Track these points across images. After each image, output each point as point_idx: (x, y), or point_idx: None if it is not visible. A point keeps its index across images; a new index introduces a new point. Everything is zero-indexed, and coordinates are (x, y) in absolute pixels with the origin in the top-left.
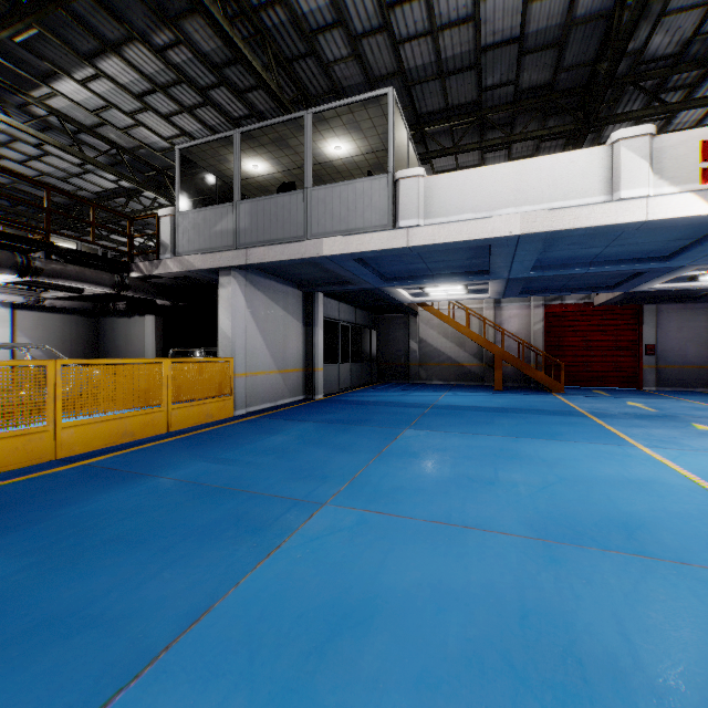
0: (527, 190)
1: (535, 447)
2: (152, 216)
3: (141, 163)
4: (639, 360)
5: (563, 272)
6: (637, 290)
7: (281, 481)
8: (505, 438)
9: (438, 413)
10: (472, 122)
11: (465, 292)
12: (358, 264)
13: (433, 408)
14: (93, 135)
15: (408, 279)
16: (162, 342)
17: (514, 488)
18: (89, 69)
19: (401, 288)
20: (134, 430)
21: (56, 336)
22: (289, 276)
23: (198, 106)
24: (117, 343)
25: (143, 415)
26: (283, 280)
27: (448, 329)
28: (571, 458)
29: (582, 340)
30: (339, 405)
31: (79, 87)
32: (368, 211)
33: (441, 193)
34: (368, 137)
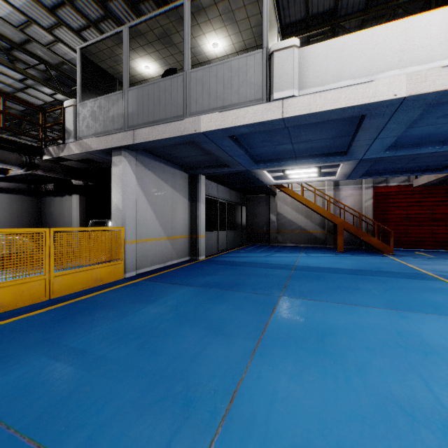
0: (413, 50)
1: (435, 328)
2: (59, 107)
3: (66, 77)
4: None
5: (414, 152)
6: None
7: (120, 415)
8: (388, 312)
9: (303, 275)
10: (328, 30)
11: (317, 175)
12: (233, 143)
13: (296, 270)
14: (23, 51)
15: (275, 161)
16: (85, 215)
17: None
18: None
19: (266, 171)
20: (5, 302)
21: (6, 211)
22: (175, 159)
23: (101, 20)
24: (54, 216)
25: (17, 285)
26: (171, 163)
27: (299, 205)
28: None
29: (403, 213)
30: (216, 266)
31: (1, 2)
32: (243, 87)
33: (317, 62)
34: (242, 32)
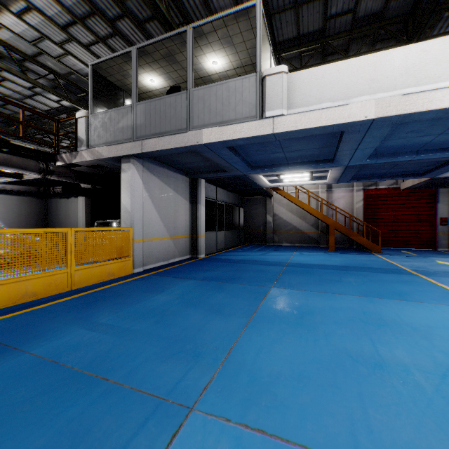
0: (380, 79)
1: (394, 309)
2: (71, 118)
3: (73, 86)
4: (434, 228)
5: (393, 160)
6: (441, 176)
7: (149, 361)
8: (360, 298)
9: (294, 270)
10: (318, 47)
11: (309, 179)
12: (231, 153)
13: (288, 266)
14: (34, 62)
15: (269, 167)
16: (90, 216)
17: (410, 376)
18: (21, 3)
19: (262, 175)
20: (36, 291)
21: (15, 212)
22: (178, 165)
23: (109, 36)
24: (60, 216)
25: (45, 277)
26: (174, 168)
27: (294, 206)
28: (438, 325)
29: (391, 214)
30: (216, 263)
31: (17, 21)
32: (239, 105)
33: (302, 86)
34: (239, 52)
